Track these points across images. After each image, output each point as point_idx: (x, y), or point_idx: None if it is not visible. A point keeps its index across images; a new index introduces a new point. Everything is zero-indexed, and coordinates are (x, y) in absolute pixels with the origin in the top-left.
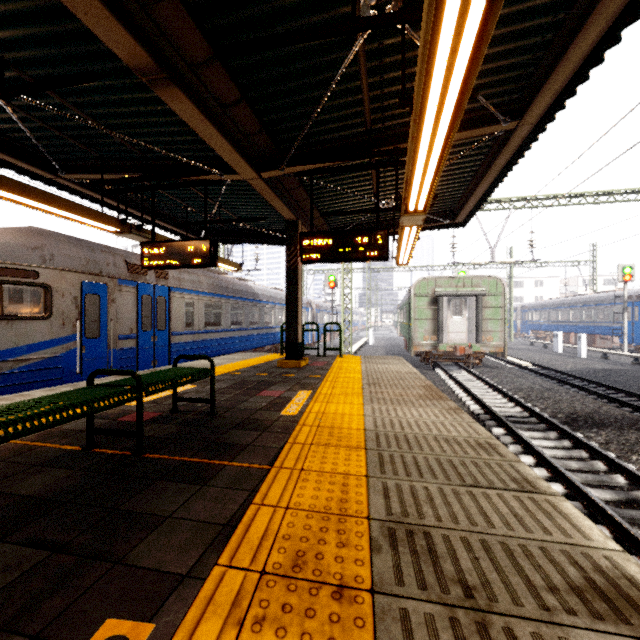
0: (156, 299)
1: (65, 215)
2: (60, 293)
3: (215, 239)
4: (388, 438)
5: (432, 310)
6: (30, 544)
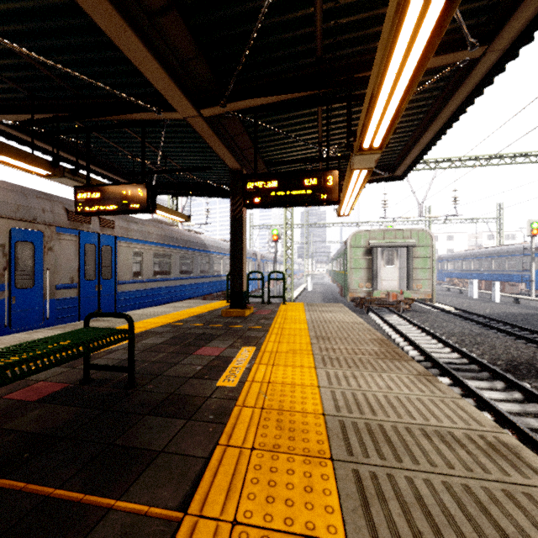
0: (101, 248)
1: None
2: None
3: (165, 192)
4: (359, 432)
5: (367, 260)
6: None
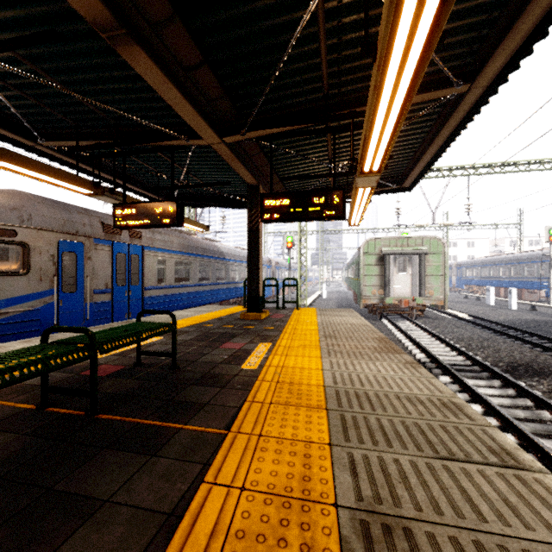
0: (130, 257)
1: (40, 177)
2: (38, 251)
3: (185, 203)
4: (349, 396)
5: (379, 267)
6: None
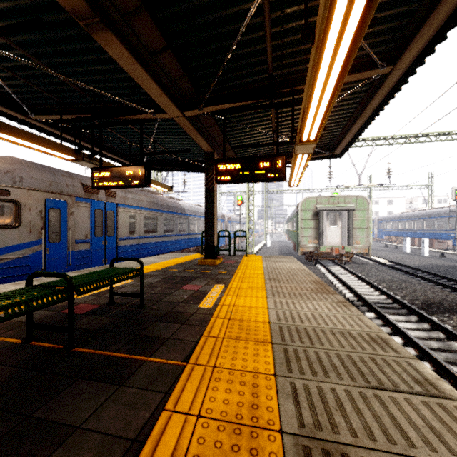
0: (106, 212)
1: (29, 145)
2: (28, 207)
3: (152, 168)
4: (291, 331)
5: (314, 221)
6: None
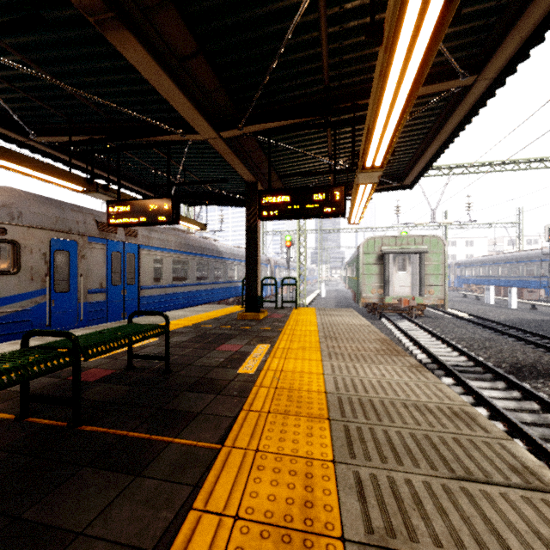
0: (126, 256)
1: (30, 173)
2: (28, 249)
3: (182, 201)
4: (352, 404)
5: (379, 266)
6: None
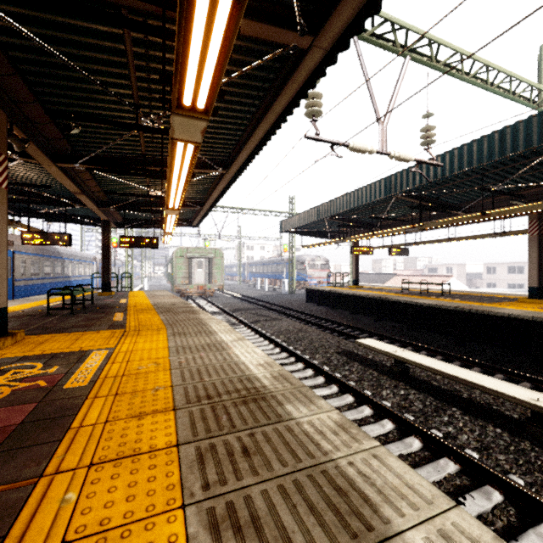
0: None
1: None
2: None
3: (34, 216)
4: (158, 303)
5: (186, 266)
6: (86, 313)
